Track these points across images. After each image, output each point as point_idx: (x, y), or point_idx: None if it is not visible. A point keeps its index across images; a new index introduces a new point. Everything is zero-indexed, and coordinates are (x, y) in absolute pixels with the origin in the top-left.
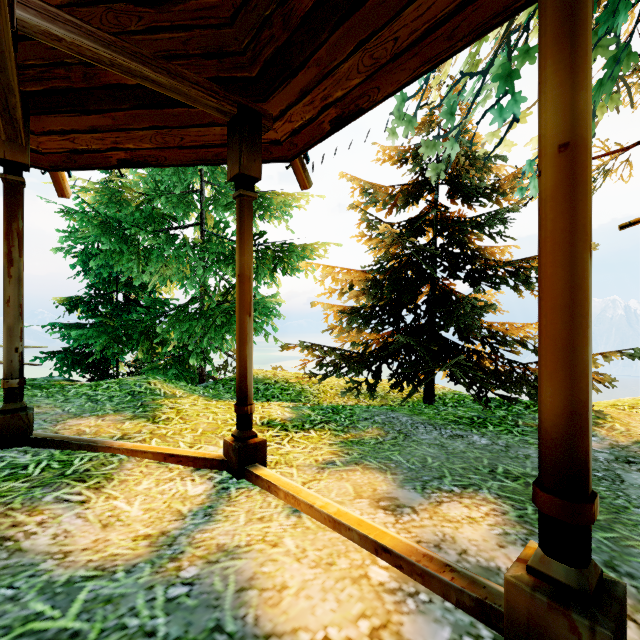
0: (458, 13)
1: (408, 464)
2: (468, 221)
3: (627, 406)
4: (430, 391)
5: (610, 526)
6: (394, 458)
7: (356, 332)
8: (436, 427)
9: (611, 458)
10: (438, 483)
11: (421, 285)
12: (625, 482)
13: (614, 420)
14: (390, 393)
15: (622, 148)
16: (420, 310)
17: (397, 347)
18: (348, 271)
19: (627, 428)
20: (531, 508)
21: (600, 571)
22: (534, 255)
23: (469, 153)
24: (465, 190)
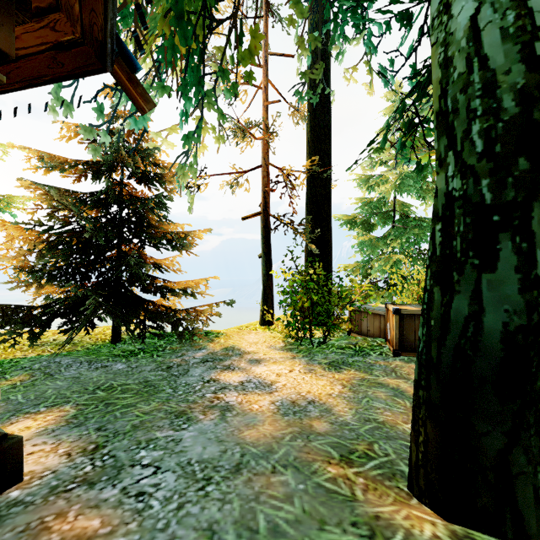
0: (6, 64)
1: (22, 400)
2: (138, 202)
3: (245, 326)
4: (116, 333)
5: (136, 404)
6: (13, 398)
7: (37, 288)
8: (92, 363)
9: (198, 361)
10: (32, 408)
11: (104, 248)
12: (186, 374)
13: (224, 337)
14: (86, 339)
15: (243, 171)
16: (105, 268)
17: (72, 300)
18: (24, 231)
19: (226, 341)
20: (93, 407)
21: (2, 434)
22: (182, 232)
23: (142, 150)
24: (141, 177)
